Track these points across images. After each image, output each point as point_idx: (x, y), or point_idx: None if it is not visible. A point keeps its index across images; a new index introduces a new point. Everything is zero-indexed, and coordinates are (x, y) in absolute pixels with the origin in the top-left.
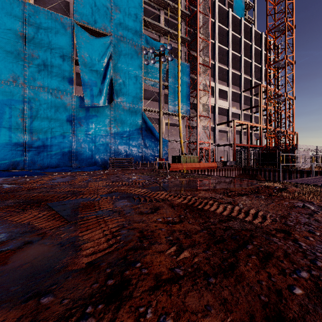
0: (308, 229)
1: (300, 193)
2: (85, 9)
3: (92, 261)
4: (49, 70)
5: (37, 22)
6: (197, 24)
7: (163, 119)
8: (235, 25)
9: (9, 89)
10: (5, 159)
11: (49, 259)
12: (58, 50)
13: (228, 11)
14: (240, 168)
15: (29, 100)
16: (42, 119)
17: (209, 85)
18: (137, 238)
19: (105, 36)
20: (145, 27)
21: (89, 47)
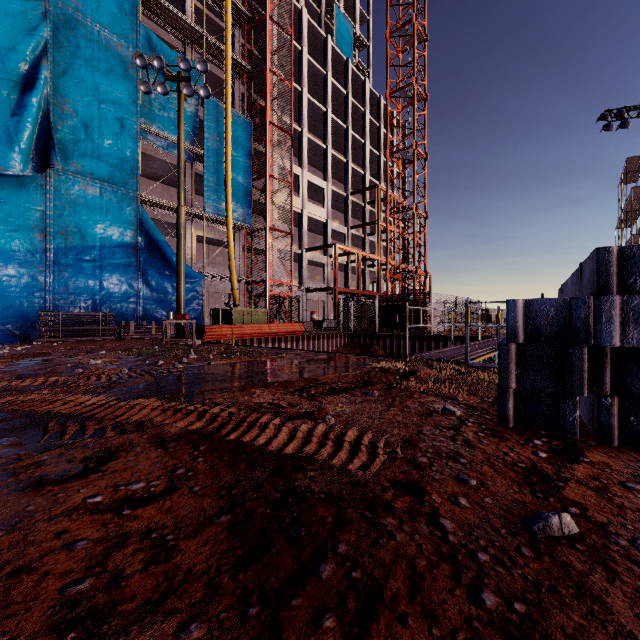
0: (455, 470)
1: (437, 380)
2: None
3: None
4: None
5: None
6: (268, 42)
7: (193, 229)
8: (337, 70)
9: None
10: None
11: None
12: None
13: (325, 38)
14: (346, 334)
15: None
16: None
17: (291, 170)
18: None
19: None
20: (147, 11)
21: None
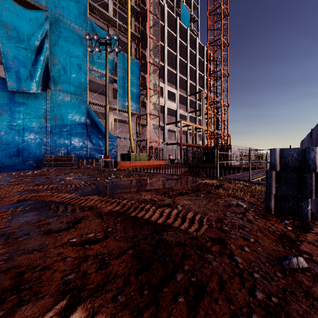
0: (242, 234)
1: (233, 189)
2: None
3: None
4: None
5: None
6: (147, 23)
7: (112, 115)
8: (182, 34)
9: None
10: None
11: None
12: None
13: (176, 18)
14: (186, 166)
15: None
16: None
17: (159, 85)
18: None
19: (39, 10)
20: (91, 12)
21: (14, 17)
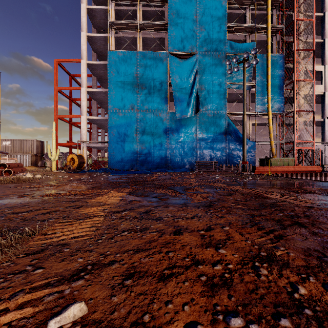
0: None
1: None
2: (176, 40)
3: (198, 202)
4: (152, 96)
5: (145, 63)
6: (294, 5)
7: (250, 121)
8: None
9: (129, 115)
10: (127, 162)
11: (180, 202)
12: (157, 79)
13: None
14: None
15: (140, 120)
16: (148, 133)
17: (312, 72)
18: (216, 199)
19: (192, 56)
20: (229, 32)
21: (179, 69)
